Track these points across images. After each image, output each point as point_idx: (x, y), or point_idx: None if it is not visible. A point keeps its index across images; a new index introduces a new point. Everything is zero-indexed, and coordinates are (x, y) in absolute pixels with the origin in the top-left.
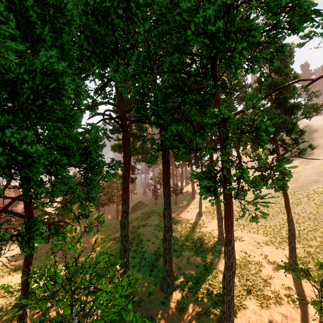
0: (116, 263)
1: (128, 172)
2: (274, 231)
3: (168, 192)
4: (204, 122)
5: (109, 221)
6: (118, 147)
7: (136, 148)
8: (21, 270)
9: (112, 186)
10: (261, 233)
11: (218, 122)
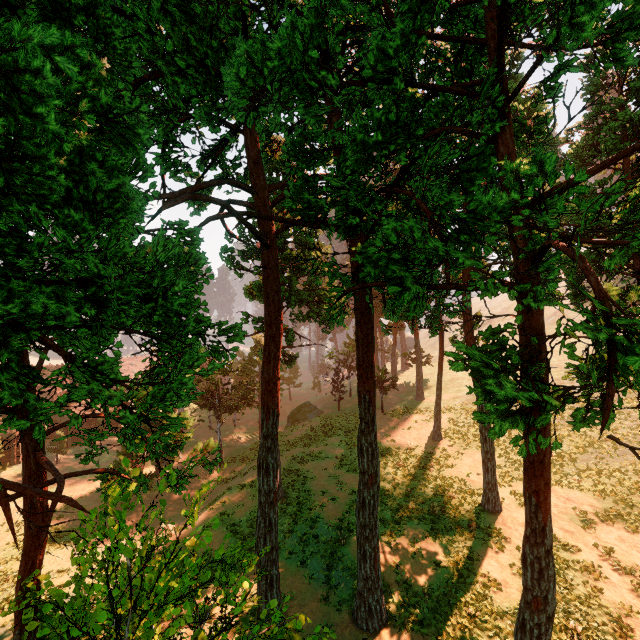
0: (244, 564)
1: (276, 344)
2: (622, 487)
3: (370, 391)
4: (480, 206)
5: (243, 442)
6: (257, 289)
7: (297, 290)
8: (67, 540)
9: (251, 370)
10: (588, 490)
11: (526, 202)
